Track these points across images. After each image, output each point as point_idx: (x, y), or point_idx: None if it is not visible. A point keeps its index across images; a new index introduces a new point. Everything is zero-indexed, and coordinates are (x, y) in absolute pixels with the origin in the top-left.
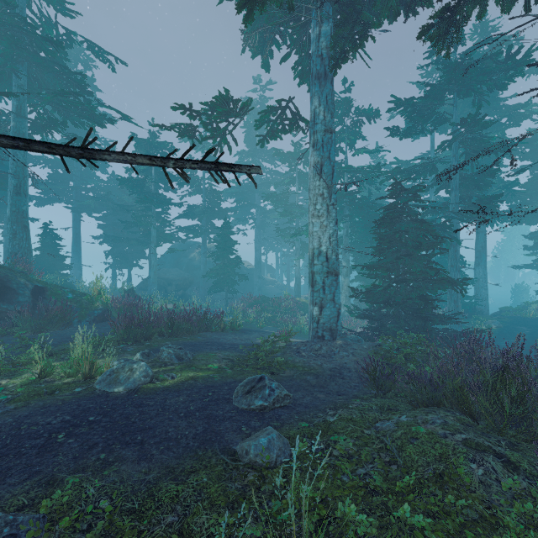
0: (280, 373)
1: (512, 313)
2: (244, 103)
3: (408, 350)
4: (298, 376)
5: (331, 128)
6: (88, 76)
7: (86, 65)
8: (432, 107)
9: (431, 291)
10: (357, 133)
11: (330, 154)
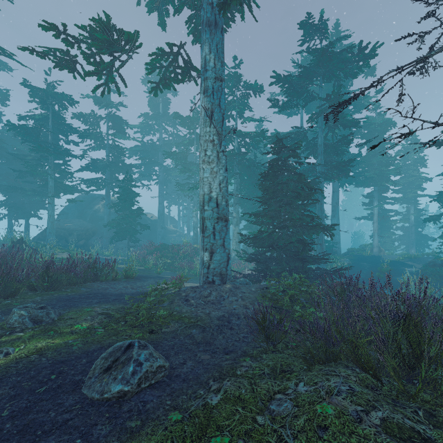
0: (163, 329)
1: (356, 253)
2: (128, 34)
3: (292, 291)
4: (183, 330)
5: (221, 76)
6: None
7: None
8: (304, 86)
9: (307, 235)
10: (245, 103)
11: (220, 101)
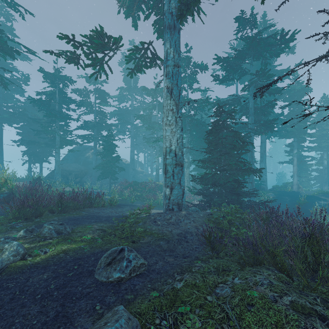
0: (140, 240)
1: (279, 189)
2: (115, 39)
3: (230, 217)
4: (154, 242)
5: (178, 64)
6: (9, 26)
7: (6, 17)
8: (238, 64)
9: (241, 176)
10: (194, 78)
11: (178, 82)
